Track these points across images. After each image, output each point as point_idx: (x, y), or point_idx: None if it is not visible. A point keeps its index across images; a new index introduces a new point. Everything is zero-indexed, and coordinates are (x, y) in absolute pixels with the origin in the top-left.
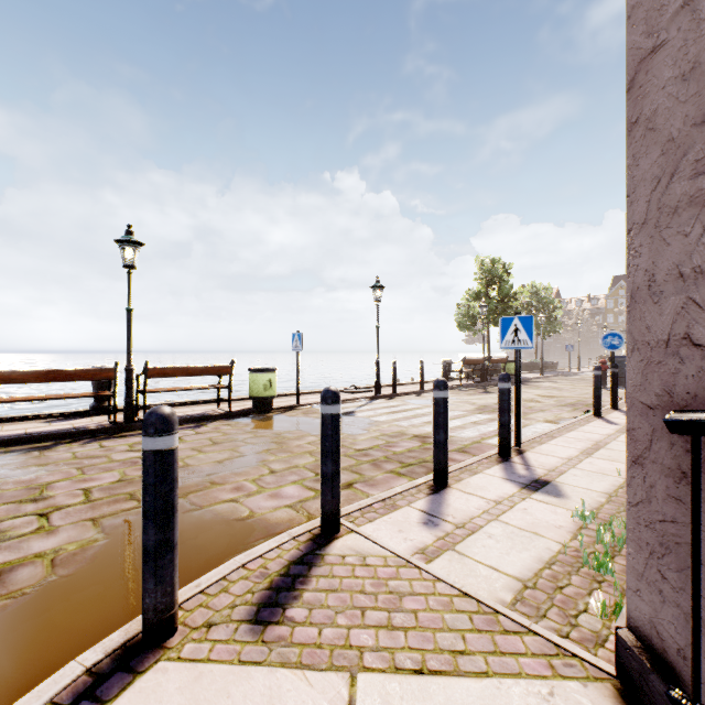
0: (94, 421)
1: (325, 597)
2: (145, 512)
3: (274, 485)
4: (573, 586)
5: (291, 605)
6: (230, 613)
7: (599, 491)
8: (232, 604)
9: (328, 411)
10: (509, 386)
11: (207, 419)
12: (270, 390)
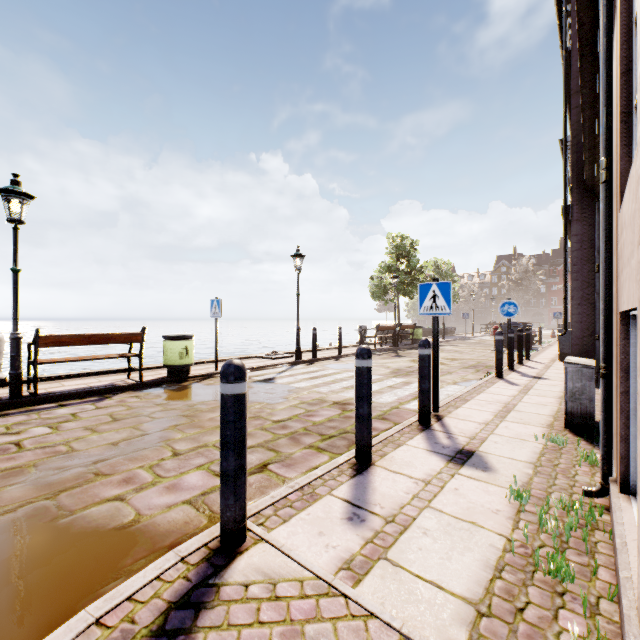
0: None
1: None
2: None
3: (175, 472)
4: (534, 606)
5: None
6: None
7: (524, 461)
8: None
9: (230, 391)
10: (429, 352)
11: (114, 390)
12: (186, 358)
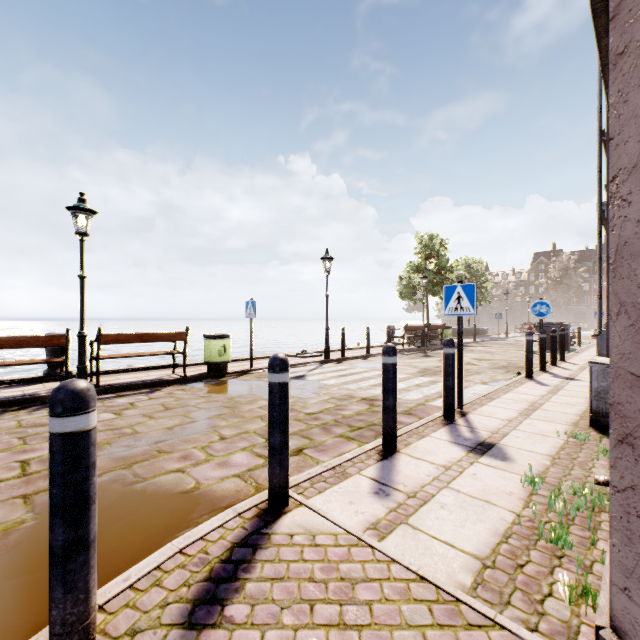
0: (46, 387)
1: (270, 588)
2: (52, 507)
3: (223, 452)
4: (533, 563)
5: (231, 600)
6: (160, 614)
7: (543, 454)
8: (164, 601)
9: (276, 379)
10: (453, 351)
11: (162, 384)
12: (224, 355)
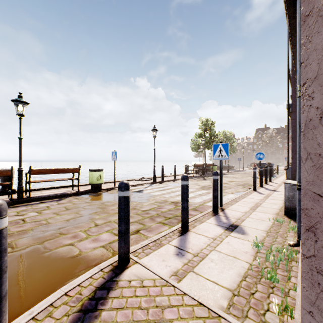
0: None
1: (115, 314)
2: None
3: (96, 233)
4: (259, 292)
5: None
6: None
7: (262, 230)
8: None
9: (122, 194)
10: (217, 177)
11: (66, 195)
12: (100, 180)
